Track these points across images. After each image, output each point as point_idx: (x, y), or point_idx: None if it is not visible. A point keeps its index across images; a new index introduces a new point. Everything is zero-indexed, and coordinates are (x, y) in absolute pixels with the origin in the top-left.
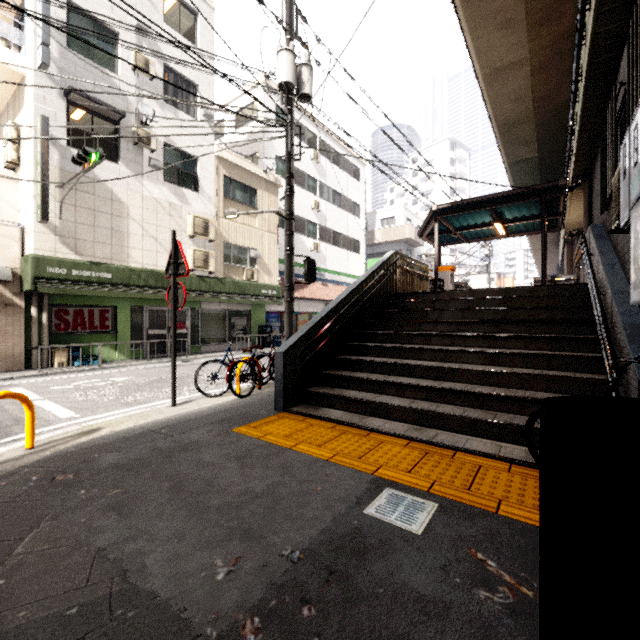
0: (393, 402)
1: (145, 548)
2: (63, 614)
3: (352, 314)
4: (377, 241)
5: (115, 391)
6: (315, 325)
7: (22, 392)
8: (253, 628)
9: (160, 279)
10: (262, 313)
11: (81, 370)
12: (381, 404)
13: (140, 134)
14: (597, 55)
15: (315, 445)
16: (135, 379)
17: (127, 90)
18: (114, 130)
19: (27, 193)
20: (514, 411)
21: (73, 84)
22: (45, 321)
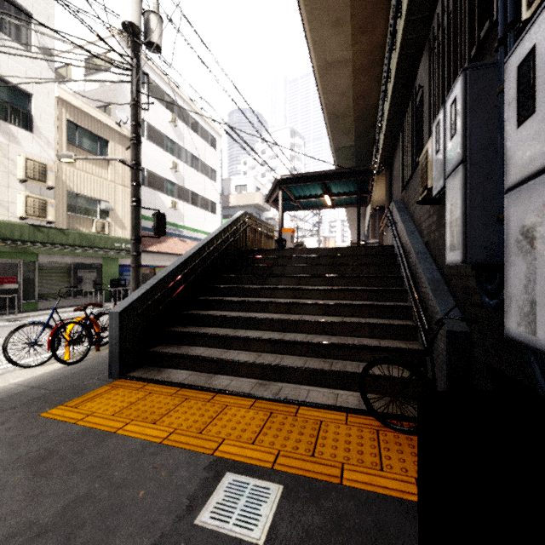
0: (240, 358)
1: None
2: None
3: (202, 269)
4: (232, 204)
5: None
6: (161, 281)
7: None
8: None
9: None
10: (115, 266)
11: None
12: (228, 361)
13: None
14: (403, 60)
15: (149, 422)
16: None
17: None
18: None
19: None
20: (346, 358)
21: None
22: None
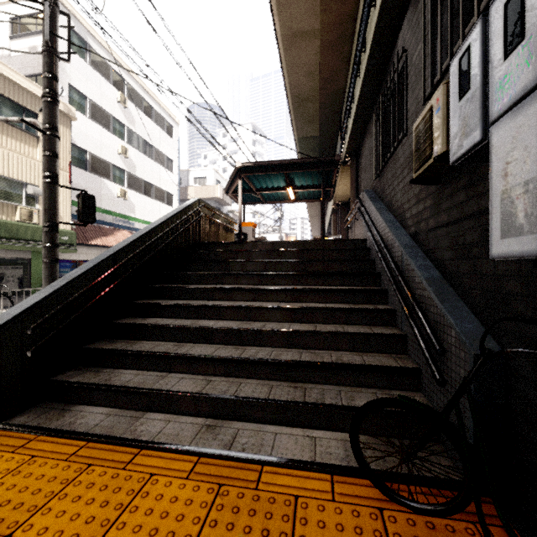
0: (181, 387)
1: None
2: None
3: (140, 265)
4: (190, 197)
5: None
6: (74, 281)
7: None
8: None
9: None
10: None
11: None
12: (163, 394)
13: None
14: (384, 18)
15: (3, 531)
16: None
17: None
18: None
19: None
20: (323, 381)
21: None
22: None
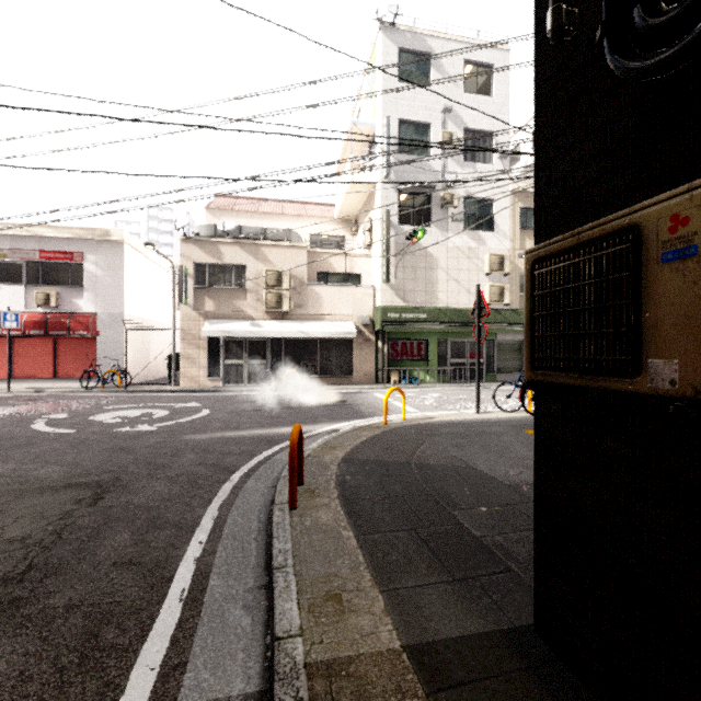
0: None
1: (473, 460)
2: (446, 466)
3: None
4: None
5: (434, 402)
6: None
7: (381, 396)
8: (526, 488)
9: (461, 315)
10: None
11: (407, 387)
12: None
13: (445, 198)
14: None
15: None
16: (445, 396)
17: (436, 165)
18: (427, 201)
19: (377, 264)
20: None
21: (402, 179)
22: (385, 351)
